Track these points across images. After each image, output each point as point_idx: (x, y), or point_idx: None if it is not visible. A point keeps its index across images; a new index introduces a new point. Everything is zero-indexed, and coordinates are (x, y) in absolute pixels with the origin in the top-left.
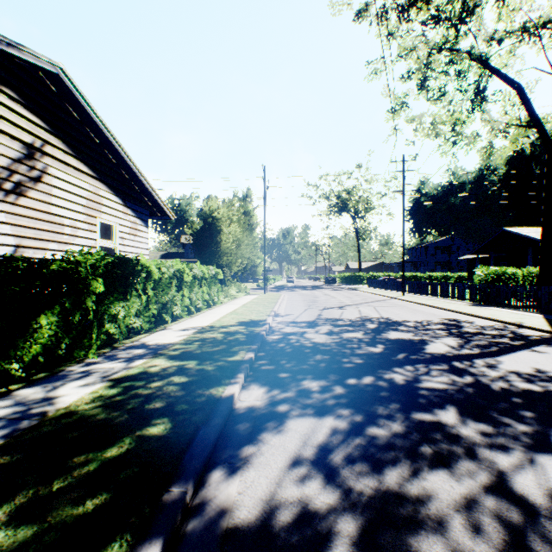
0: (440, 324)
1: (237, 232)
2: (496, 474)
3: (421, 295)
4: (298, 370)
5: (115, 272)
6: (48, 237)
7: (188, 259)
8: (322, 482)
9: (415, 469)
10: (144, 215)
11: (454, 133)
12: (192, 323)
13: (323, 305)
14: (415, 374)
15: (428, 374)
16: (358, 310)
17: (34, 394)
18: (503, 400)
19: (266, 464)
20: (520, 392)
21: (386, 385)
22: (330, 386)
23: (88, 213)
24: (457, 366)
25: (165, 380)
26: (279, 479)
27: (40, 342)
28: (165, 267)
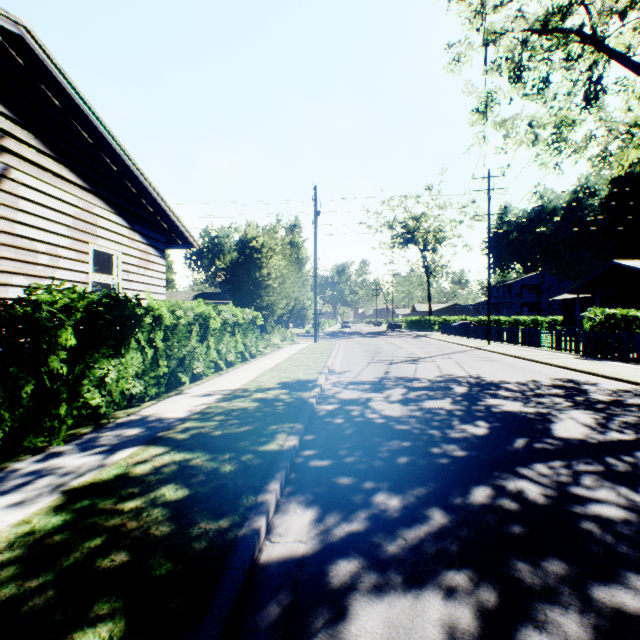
0: (554, 387)
1: (281, 266)
2: None
3: (510, 344)
4: (366, 470)
5: (102, 318)
6: (12, 268)
7: (225, 300)
8: None
9: None
10: (159, 242)
11: (558, 138)
12: (219, 383)
13: (390, 358)
14: (556, 483)
15: (578, 483)
16: (436, 364)
17: None
18: None
19: None
20: None
21: (518, 508)
22: (423, 509)
23: (75, 237)
24: (618, 467)
25: (150, 495)
26: None
27: None
28: (181, 310)
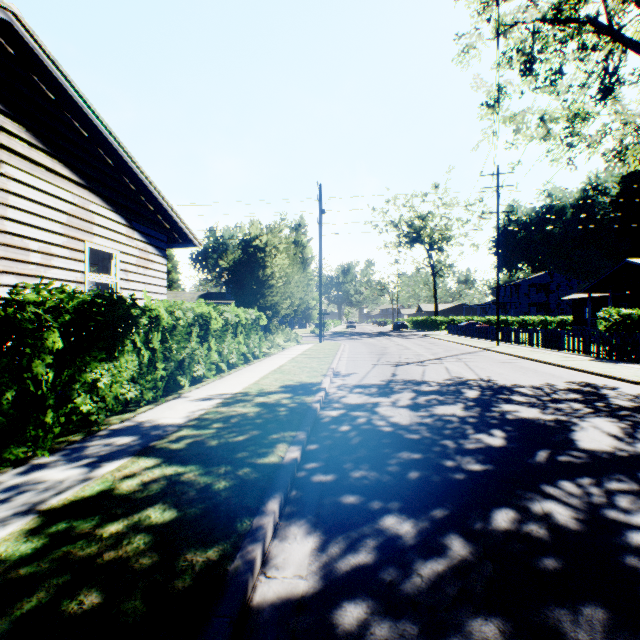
0: (571, 392)
1: (285, 265)
2: None
3: (520, 345)
4: (375, 487)
5: (94, 319)
6: (1, 267)
7: (230, 300)
8: None
9: None
10: (159, 240)
11: (571, 132)
12: (220, 386)
13: (396, 360)
14: (589, 505)
15: (613, 505)
16: (444, 366)
17: None
18: None
19: None
20: None
21: (548, 537)
22: (439, 536)
23: (70, 234)
24: None
25: (134, 517)
26: None
27: None
28: (180, 311)
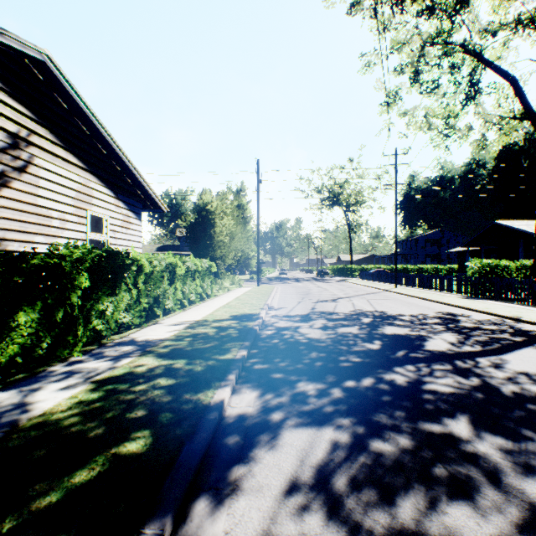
0: (436, 318)
1: (231, 225)
2: (528, 507)
3: (413, 287)
4: (293, 370)
5: (103, 266)
6: (35, 230)
7: (183, 251)
8: (324, 517)
9: (432, 499)
10: (136, 207)
11: (447, 126)
12: (185, 316)
13: (317, 298)
14: (417, 375)
15: (431, 375)
16: (351, 302)
17: (7, 399)
18: (517, 407)
19: (258, 491)
20: (534, 396)
21: (388, 389)
22: (328, 389)
23: (78, 205)
24: (461, 366)
25: (150, 383)
26: (274, 513)
27: (17, 342)
28: (156, 261)
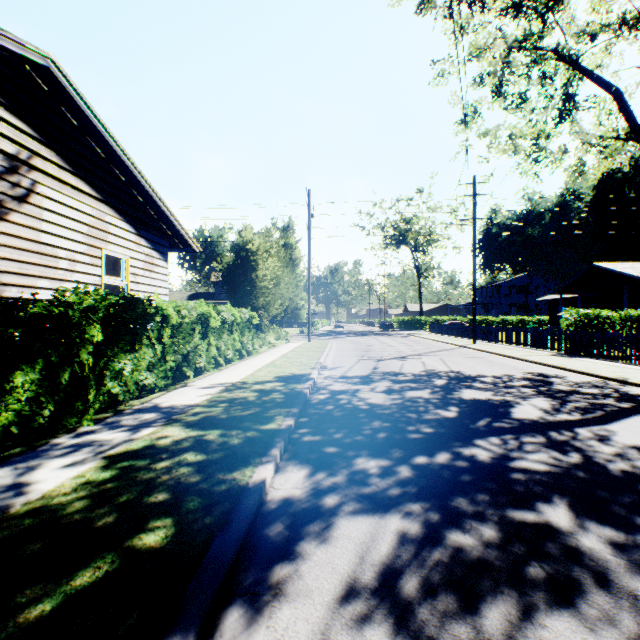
0: (524, 380)
1: (276, 268)
2: None
3: (495, 343)
4: (351, 443)
5: (120, 316)
6: (38, 272)
7: (220, 300)
8: (389, 631)
9: (526, 608)
10: (162, 246)
11: (537, 148)
12: (220, 377)
13: (379, 356)
14: (503, 450)
15: (520, 450)
16: (421, 361)
17: None
18: (629, 490)
19: (306, 596)
20: None
21: (468, 466)
22: (393, 467)
23: (90, 243)
24: (557, 438)
25: (175, 459)
26: (326, 626)
27: (13, 408)
28: (186, 310)
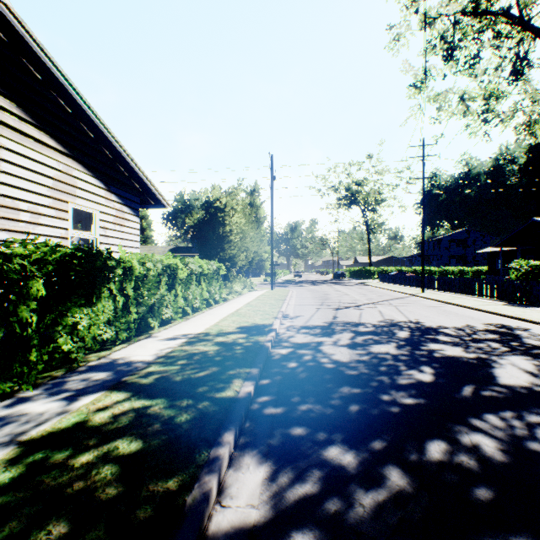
0: (489, 333)
1: (242, 224)
2: None
3: (442, 292)
4: (319, 419)
5: (74, 269)
6: None
7: (195, 253)
8: None
9: None
10: (133, 202)
11: (486, 109)
12: (185, 327)
13: (337, 304)
14: (512, 437)
15: (535, 438)
16: (378, 310)
17: None
18: None
19: None
20: None
21: (478, 468)
22: (379, 467)
23: (56, 196)
24: None
25: (103, 448)
26: None
27: None
28: (151, 262)
